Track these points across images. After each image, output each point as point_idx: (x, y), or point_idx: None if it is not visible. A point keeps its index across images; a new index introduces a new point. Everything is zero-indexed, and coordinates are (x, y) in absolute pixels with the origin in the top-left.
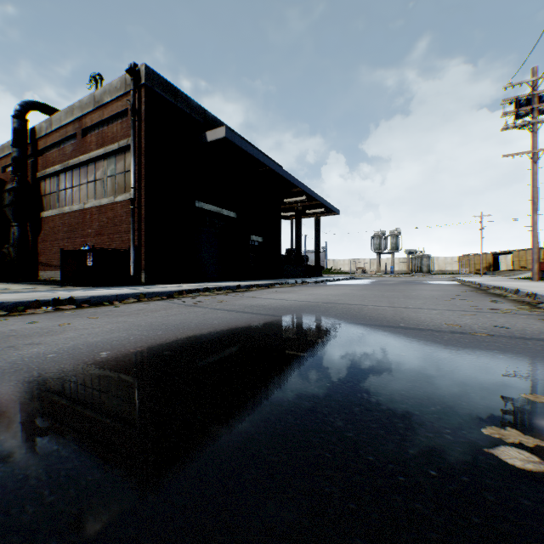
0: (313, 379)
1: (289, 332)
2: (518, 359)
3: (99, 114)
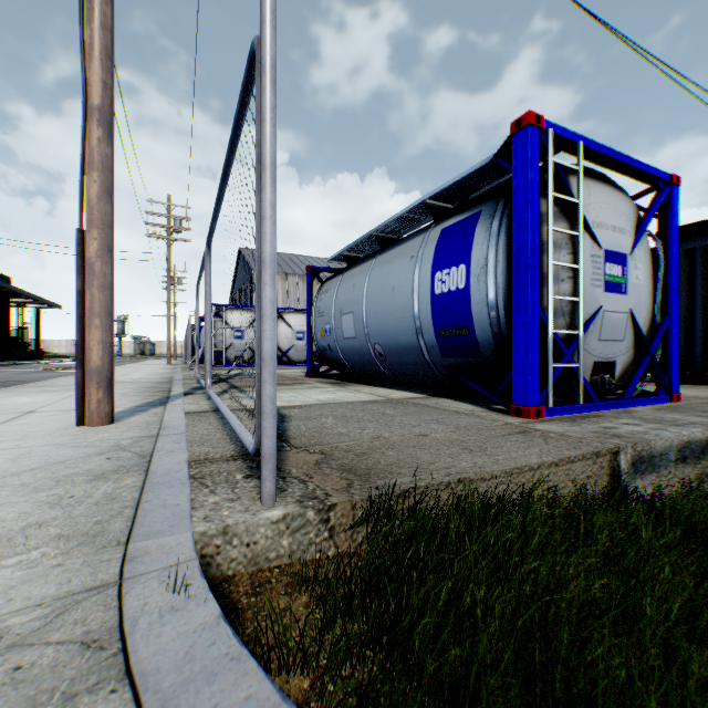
0: None
1: None
2: None
3: None
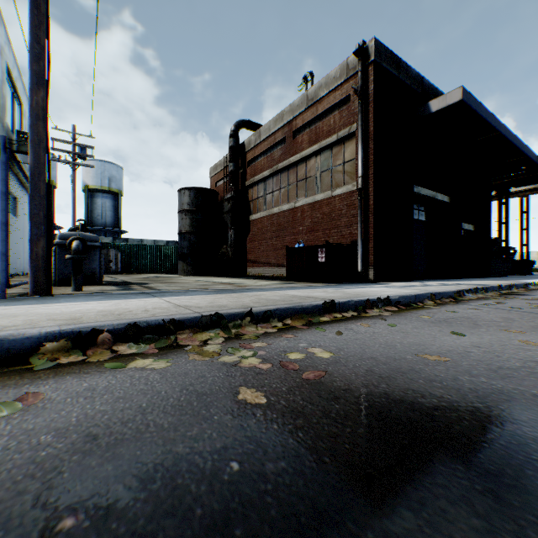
0: None
1: None
2: None
3: (312, 111)
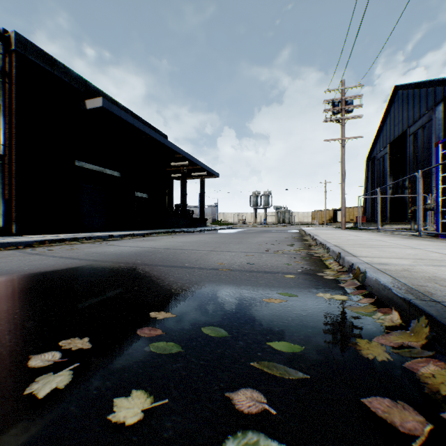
0: (12, 313)
1: (77, 274)
2: (213, 287)
3: None
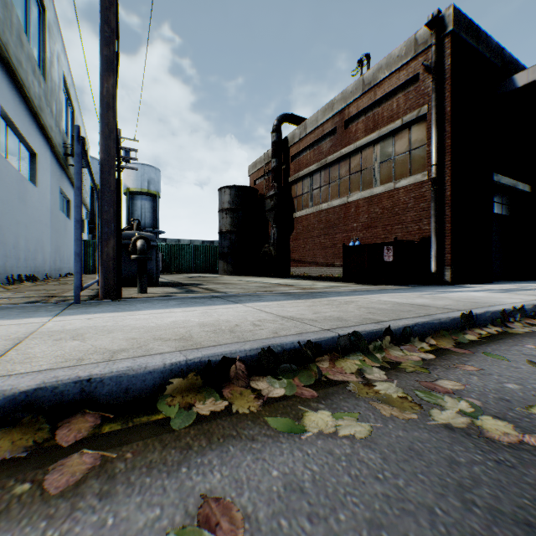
0: None
1: None
2: None
3: (368, 97)
